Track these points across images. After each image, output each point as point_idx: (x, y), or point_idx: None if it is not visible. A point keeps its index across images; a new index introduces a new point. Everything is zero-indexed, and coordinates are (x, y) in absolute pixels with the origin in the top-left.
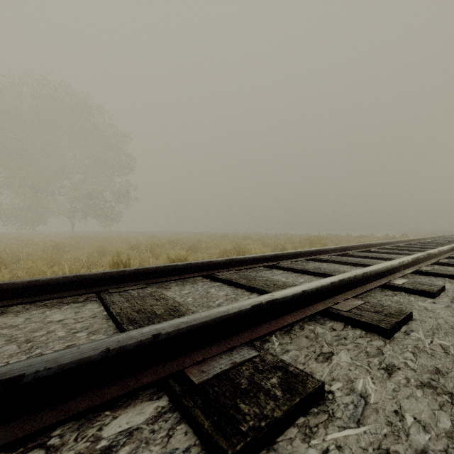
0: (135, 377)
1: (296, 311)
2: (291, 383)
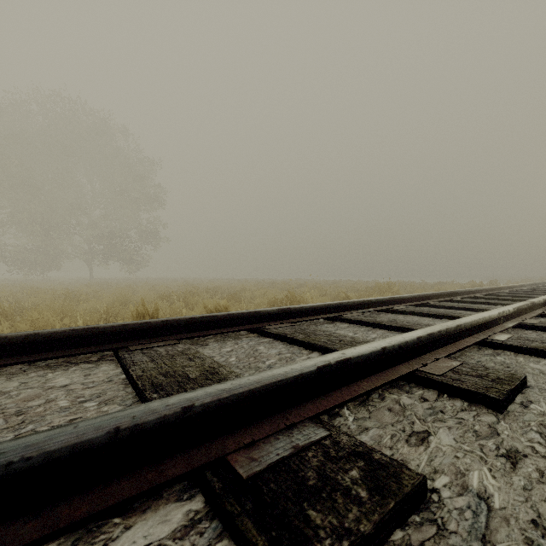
0: (157, 467)
1: (373, 374)
2: (379, 478)
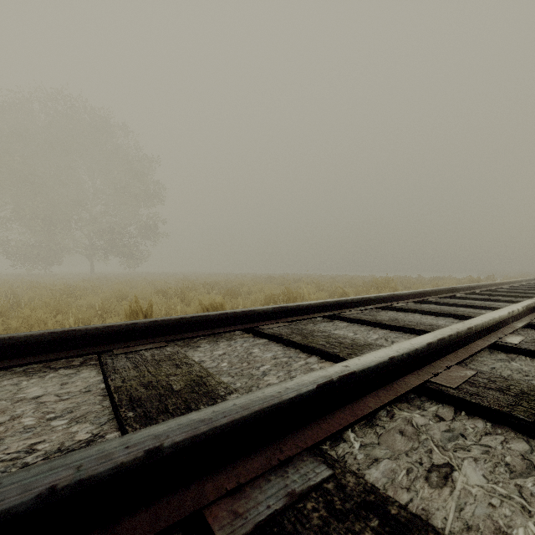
0: (111, 530)
1: (380, 388)
2: None
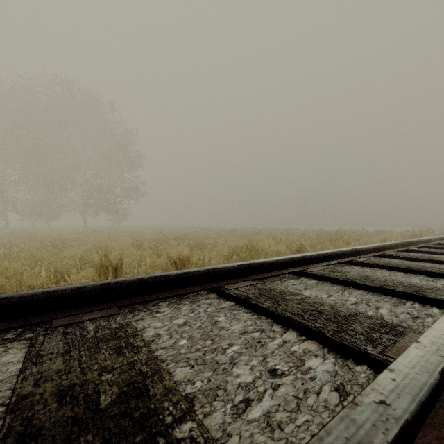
0: None
1: None
2: None
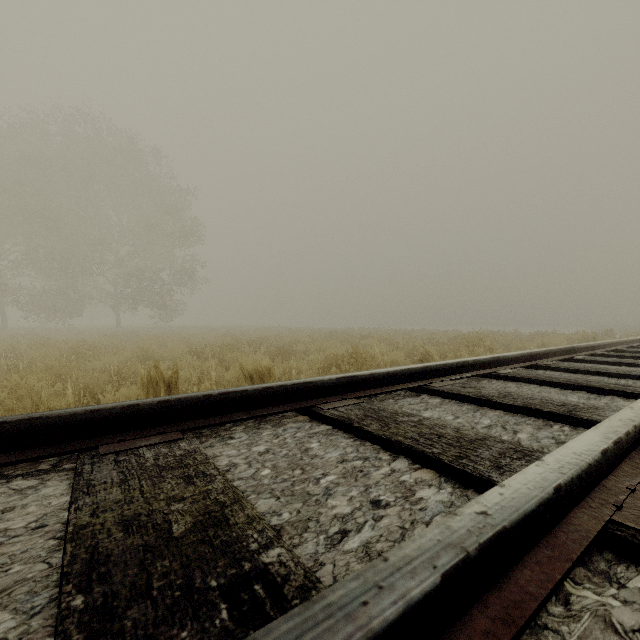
0: None
1: (536, 542)
2: None
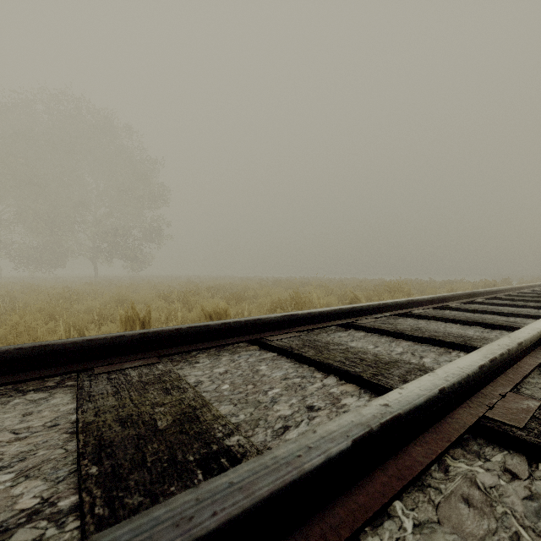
0: None
1: (426, 429)
2: None
